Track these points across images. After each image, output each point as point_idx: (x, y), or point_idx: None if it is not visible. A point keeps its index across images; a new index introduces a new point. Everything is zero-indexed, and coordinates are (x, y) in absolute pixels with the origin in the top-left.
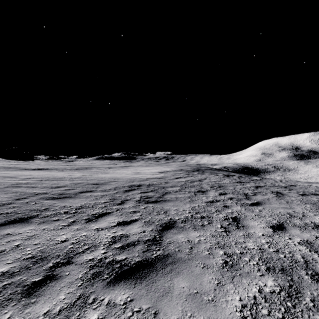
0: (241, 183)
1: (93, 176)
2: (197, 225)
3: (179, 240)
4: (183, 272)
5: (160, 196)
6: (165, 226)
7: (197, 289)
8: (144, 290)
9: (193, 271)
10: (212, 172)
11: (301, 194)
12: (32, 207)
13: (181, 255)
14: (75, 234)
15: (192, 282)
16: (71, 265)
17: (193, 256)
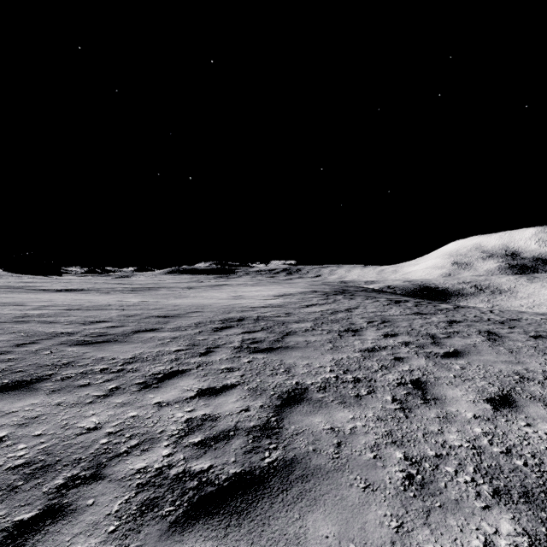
0: (421, 315)
1: (160, 302)
2: (348, 396)
3: (315, 429)
4: (324, 499)
5: (278, 338)
6: (287, 397)
7: (355, 541)
8: (245, 543)
9: (344, 497)
10: (367, 296)
11: (533, 335)
12: (44, 360)
13: (319, 460)
14: (115, 413)
15: (344, 523)
16: (100, 484)
17: (344, 463)
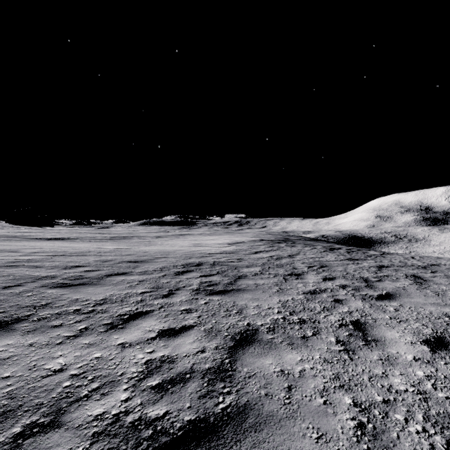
0: (354, 260)
1: (132, 249)
2: (295, 337)
3: (266, 371)
4: None
5: (231, 281)
6: (239, 338)
7: None
8: None
9: (298, 449)
10: (306, 244)
11: None
12: (25, 301)
13: (271, 406)
14: (81, 354)
15: None
16: (57, 432)
17: (295, 409)
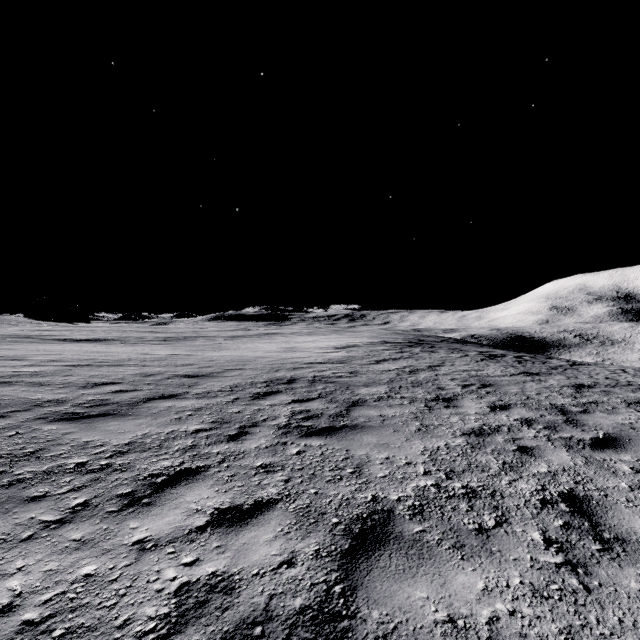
0: (532, 375)
1: (193, 355)
2: (464, 531)
3: (419, 620)
4: None
5: (341, 411)
6: (360, 531)
7: None
8: None
9: None
10: (451, 348)
11: None
12: None
13: None
14: (58, 568)
15: None
16: None
17: None
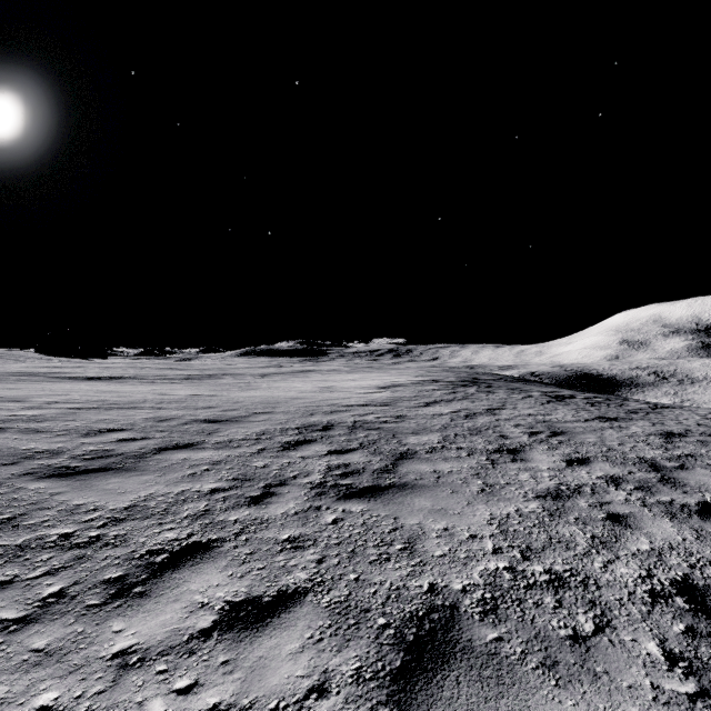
0: (610, 421)
1: (217, 396)
2: (555, 639)
3: None
4: None
5: (387, 466)
6: (415, 639)
7: None
8: None
9: None
10: (511, 388)
11: None
12: None
13: None
14: (6, 695)
15: None
16: None
17: None
